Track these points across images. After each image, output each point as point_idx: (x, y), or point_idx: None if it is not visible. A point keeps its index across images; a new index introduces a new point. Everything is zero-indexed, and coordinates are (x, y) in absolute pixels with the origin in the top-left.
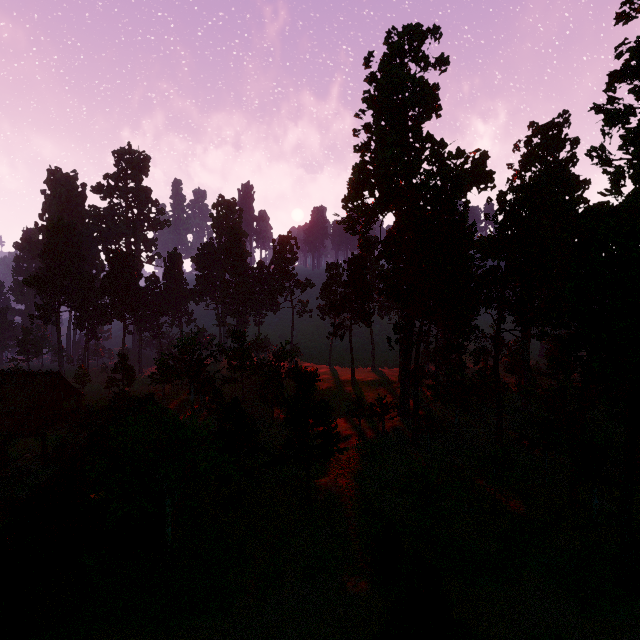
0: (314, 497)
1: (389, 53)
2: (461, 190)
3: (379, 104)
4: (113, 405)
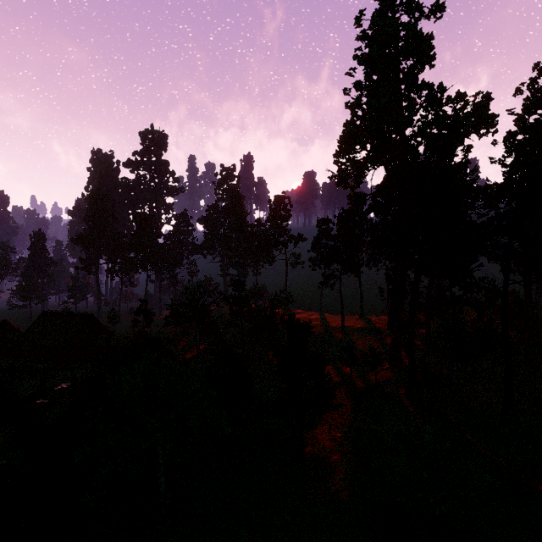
0: (307, 450)
1: (381, 8)
2: (459, 136)
3: (370, 59)
4: (128, 345)
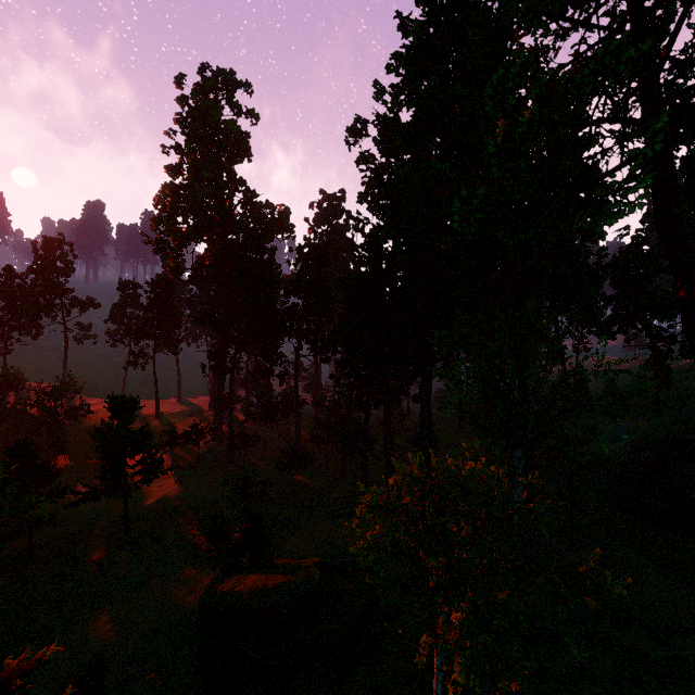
0: (132, 526)
1: (203, 85)
2: (270, 235)
3: (193, 132)
4: None
